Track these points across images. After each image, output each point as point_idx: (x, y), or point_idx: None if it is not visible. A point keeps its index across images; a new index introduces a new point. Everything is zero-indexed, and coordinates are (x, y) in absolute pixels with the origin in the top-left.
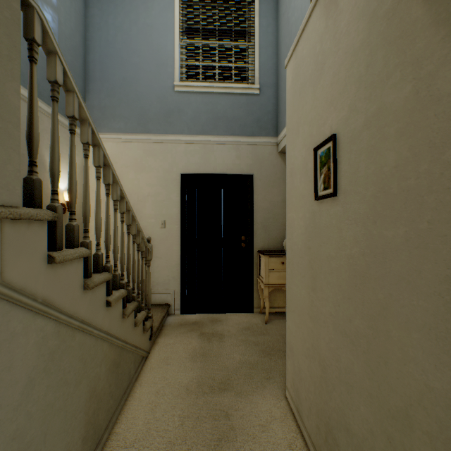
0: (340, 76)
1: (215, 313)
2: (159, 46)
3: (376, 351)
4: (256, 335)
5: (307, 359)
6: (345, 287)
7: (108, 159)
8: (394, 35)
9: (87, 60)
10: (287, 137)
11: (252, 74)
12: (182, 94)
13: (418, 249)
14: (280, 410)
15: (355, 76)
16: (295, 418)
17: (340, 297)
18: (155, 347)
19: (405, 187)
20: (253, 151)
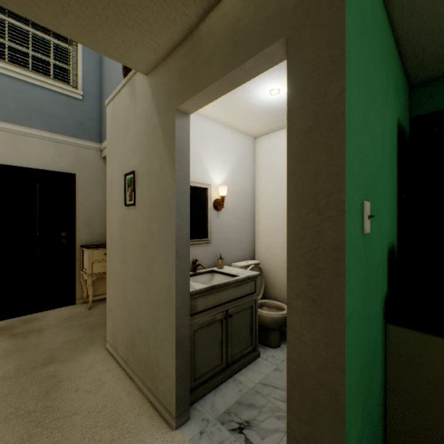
0: (137, 140)
1: (29, 314)
2: None
3: (150, 281)
4: (80, 320)
5: (121, 309)
6: (139, 255)
7: None
8: (155, 138)
9: None
10: (108, 158)
11: (75, 78)
12: None
13: (161, 232)
14: (102, 356)
15: (143, 145)
16: (114, 356)
17: (137, 261)
18: None
19: (158, 206)
20: (76, 151)
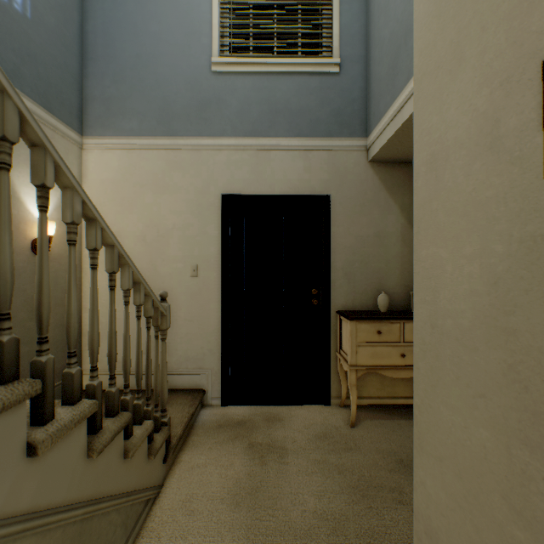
0: None
1: (273, 404)
2: (189, 5)
3: None
4: (338, 452)
5: None
6: None
7: (35, 129)
8: None
9: (84, 30)
10: (419, 93)
11: (328, 44)
12: (224, 77)
13: None
14: None
15: None
16: None
17: None
18: (174, 471)
19: None
20: (330, 159)
